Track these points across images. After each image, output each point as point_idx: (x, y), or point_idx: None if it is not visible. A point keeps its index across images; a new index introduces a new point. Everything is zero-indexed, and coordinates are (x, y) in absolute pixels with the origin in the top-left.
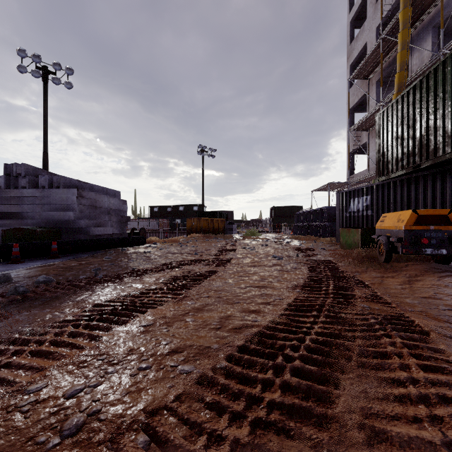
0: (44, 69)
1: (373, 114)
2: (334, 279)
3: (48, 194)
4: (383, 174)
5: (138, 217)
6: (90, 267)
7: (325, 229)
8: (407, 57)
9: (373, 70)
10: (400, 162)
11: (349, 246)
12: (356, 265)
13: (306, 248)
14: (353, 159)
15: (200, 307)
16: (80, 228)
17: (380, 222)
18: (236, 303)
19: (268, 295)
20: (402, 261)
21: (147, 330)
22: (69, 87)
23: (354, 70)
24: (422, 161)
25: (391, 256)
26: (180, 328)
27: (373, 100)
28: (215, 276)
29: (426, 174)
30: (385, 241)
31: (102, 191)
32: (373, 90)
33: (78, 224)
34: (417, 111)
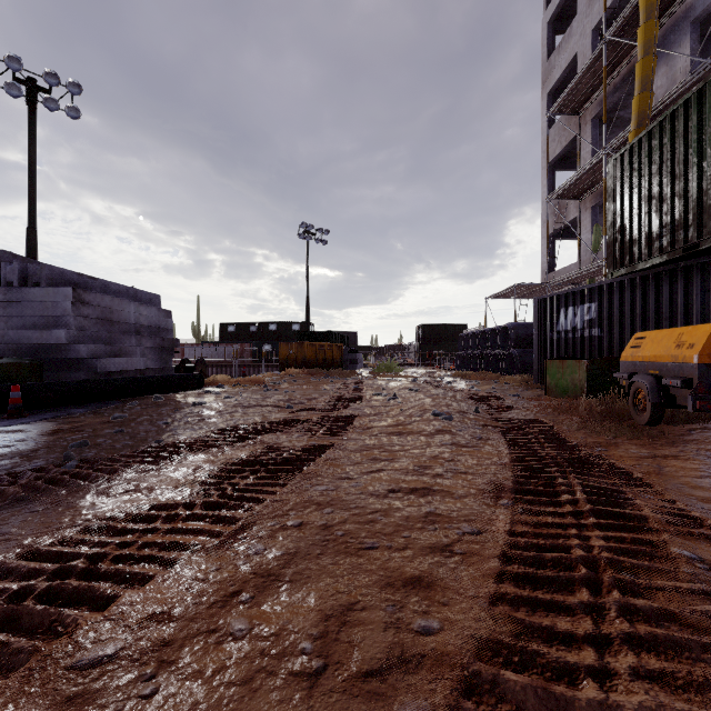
0: (29, 83)
1: (589, 170)
2: (572, 467)
3: (18, 297)
4: (622, 265)
5: (202, 342)
6: (70, 438)
7: (511, 360)
8: (653, 68)
9: (587, 100)
10: (657, 240)
11: (563, 391)
12: (591, 431)
13: (488, 396)
14: (552, 246)
15: (275, 567)
16: (80, 359)
17: (631, 349)
18: (369, 549)
19: (441, 519)
20: (678, 423)
21: (87, 690)
22: (75, 116)
23: (553, 103)
24: (703, 237)
25: (662, 414)
26: (195, 679)
27: (588, 149)
28: (320, 460)
29: (706, 262)
30: (650, 385)
31: (125, 294)
32: (587, 133)
33: (74, 353)
34: (693, 146)
